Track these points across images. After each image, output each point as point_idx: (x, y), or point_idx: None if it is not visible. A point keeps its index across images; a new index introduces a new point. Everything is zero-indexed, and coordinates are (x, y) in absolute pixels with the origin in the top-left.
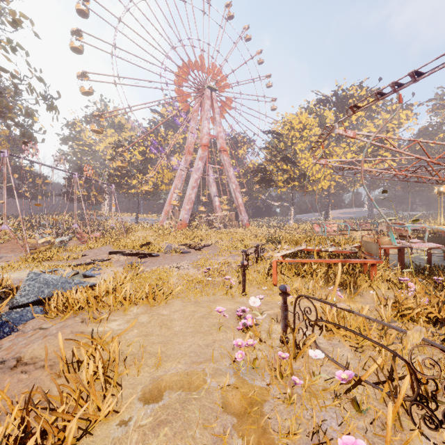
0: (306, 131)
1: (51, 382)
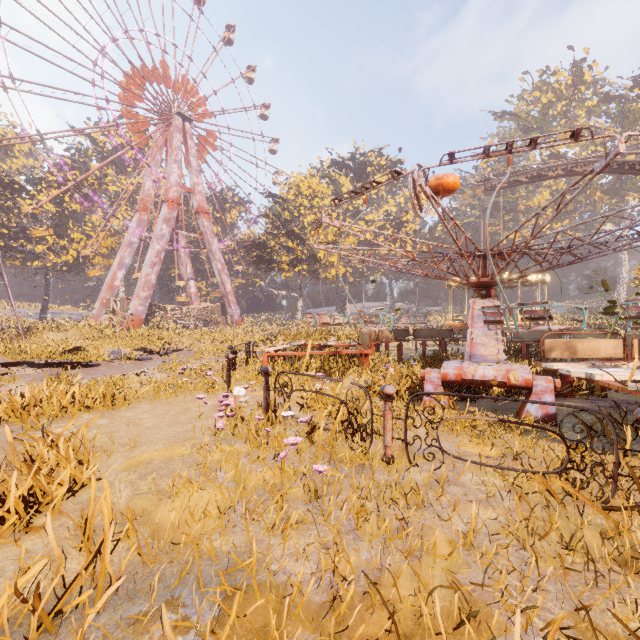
0: (318, 200)
1: None
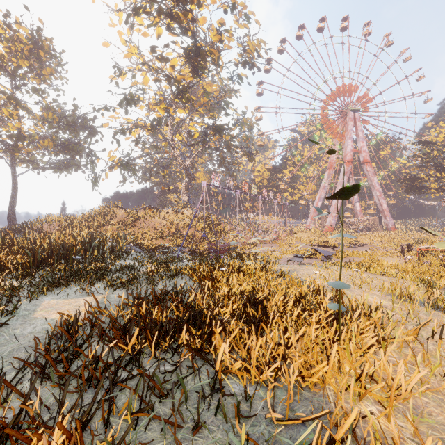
0: None
1: None
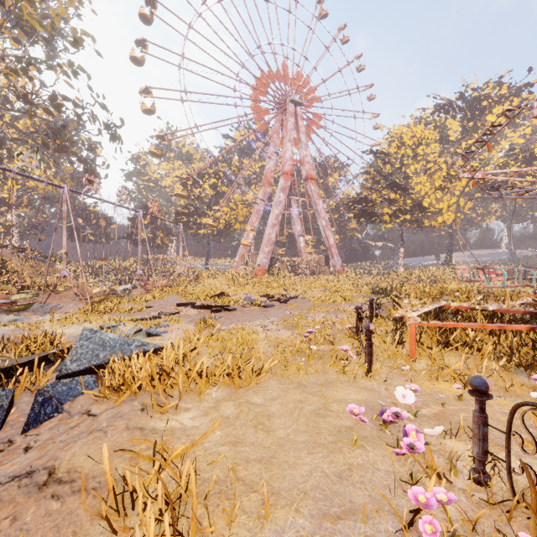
0: (423, 147)
1: (91, 523)
